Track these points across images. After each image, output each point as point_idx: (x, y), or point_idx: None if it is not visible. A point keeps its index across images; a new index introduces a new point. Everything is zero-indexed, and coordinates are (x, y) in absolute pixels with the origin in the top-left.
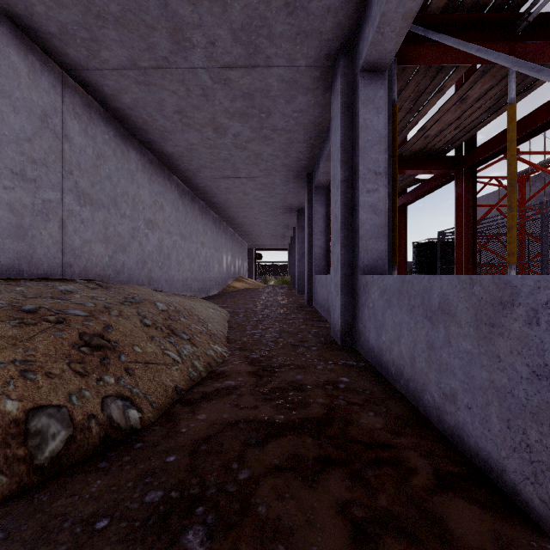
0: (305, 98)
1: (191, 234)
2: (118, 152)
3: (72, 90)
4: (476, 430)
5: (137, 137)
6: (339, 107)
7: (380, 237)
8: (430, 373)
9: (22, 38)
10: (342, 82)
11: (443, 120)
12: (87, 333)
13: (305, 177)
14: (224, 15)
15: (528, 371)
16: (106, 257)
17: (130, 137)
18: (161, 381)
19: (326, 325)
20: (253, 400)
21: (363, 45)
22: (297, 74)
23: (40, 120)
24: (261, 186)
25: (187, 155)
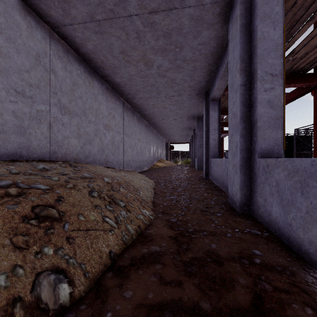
0: (208, 32)
1: (132, 133)
2: (86, 82)
3: (56, 41)
4: None
5: (98, 73)
6: (238, 28)
7: (276, 127)
8: None
9: (23, 5)
10: (241, 8)
11: (310, 44)
12: (39, 205)
13: (203, 94)
14: None
15: None
16: (79, 147)
17: (94, 73)
18: (98, 248)
19: (222, 193)
20: (175, 273)
21: None
22: (203, 12)
23: (35, 59)
24: (174, 102)
25: (129, 83)
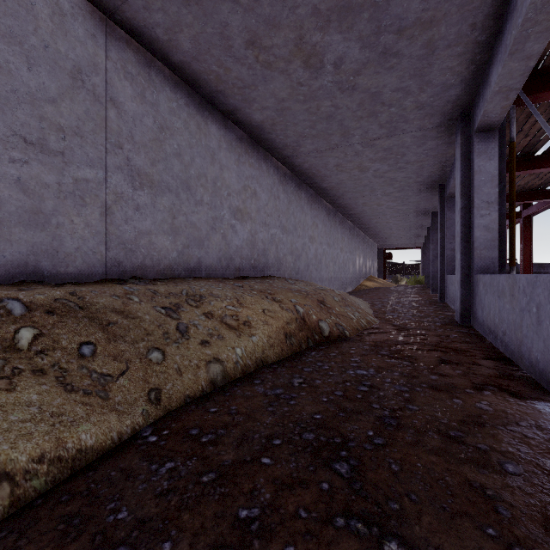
0: (433, 142)
1: (333, 242)
2: (296, 196)
3: (280, 169)
4: (509, 343)
5: (305, 182)
6: (459, 156)
7: (491, 248)
8: (499, 325)
9: (265, 153)
10: (461, 138)
11: None
12: (319, 299)
13: (437, 187)
14: (375, 120)
15: (518, 311)
16: (292, 263)
17: (301, 183)
18: (351, 324)
19: (453, 314)
20: (397, 336)
21: (476, 118)
22: (426, 132)
23: (270, 192)
24: (394, 198)
25: (336, 186)
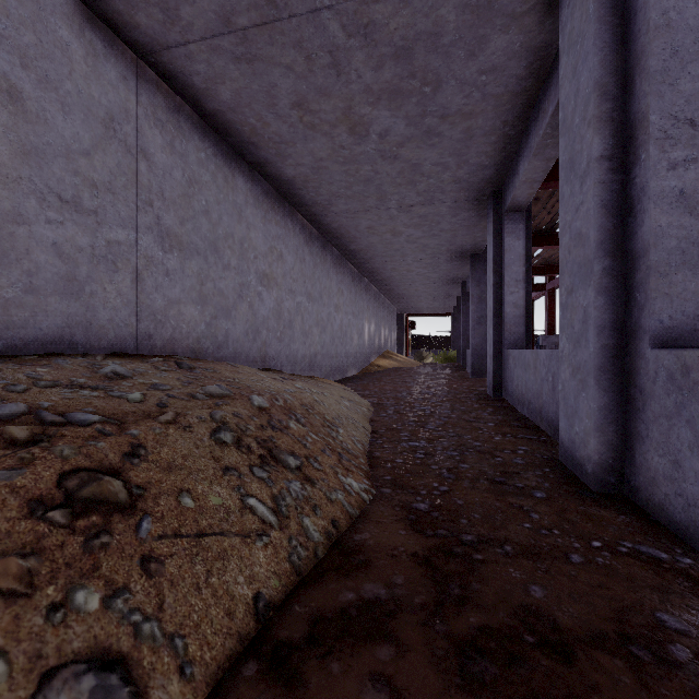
0: (504, 39)
1: (321, 293)
2: (219, 178)
3: (152, 87)
4: None
5: (245, 157)
6: (592, 12)
7: None
8: None
9: (76, 5)
10: None
11: None
12: (81, 468)
13: (488, 198)
14: None
15: None
16: (203, 324)
17: (236, 157)
18: (224, 586)
19: (540, 436)
20: (435, 678)
21: None
22: None
23: (104, 126)
24: (419, 219)
25: (314, 178)
